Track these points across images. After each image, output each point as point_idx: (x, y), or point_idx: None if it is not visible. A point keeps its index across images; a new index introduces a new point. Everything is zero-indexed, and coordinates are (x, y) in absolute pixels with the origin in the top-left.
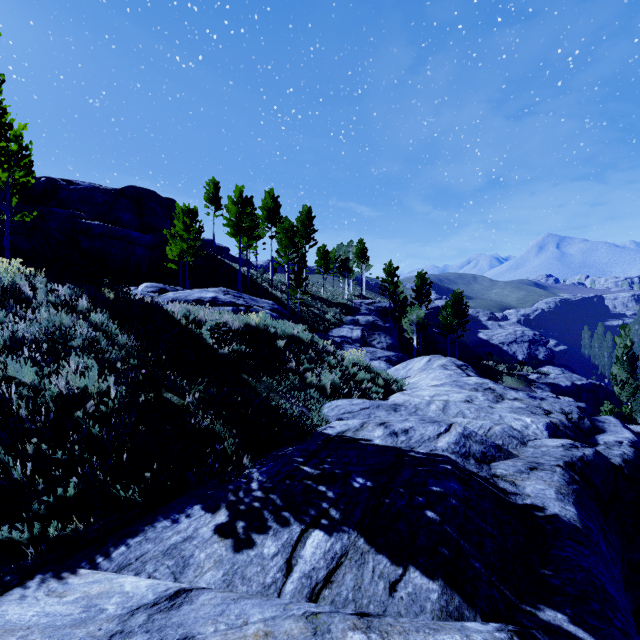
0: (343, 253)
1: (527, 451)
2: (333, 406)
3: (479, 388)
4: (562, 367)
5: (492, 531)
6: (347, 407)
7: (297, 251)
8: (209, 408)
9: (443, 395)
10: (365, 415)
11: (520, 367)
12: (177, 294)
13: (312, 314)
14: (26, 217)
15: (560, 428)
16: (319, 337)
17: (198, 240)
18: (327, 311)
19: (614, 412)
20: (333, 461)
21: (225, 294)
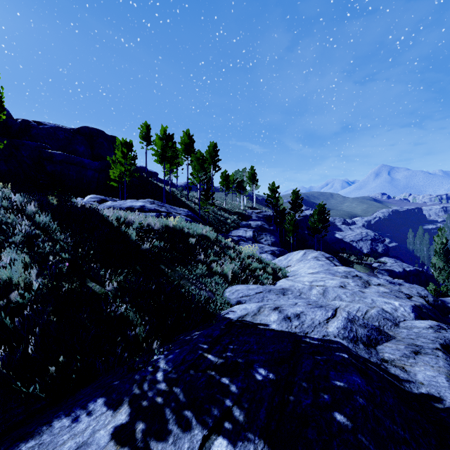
0: (239, 177)
1: (401, 332)
2: (233, 290)
3: (348, 275)
4: (395, 258)
5: (404, 435)
6: (245, 291)
7: (206, 174)
8: (125, 296)
9: (320, 281)
10: (259, 298)
11: (366, 258)
12: (113, 203)
13: (217, 220)
14: (4, 147)
15: (423, 310)
16: (222, 236)
17: (133, 165)
18: (228, 218)
19: (437, 291)
20: (235, 348)
21: (151, 204)
